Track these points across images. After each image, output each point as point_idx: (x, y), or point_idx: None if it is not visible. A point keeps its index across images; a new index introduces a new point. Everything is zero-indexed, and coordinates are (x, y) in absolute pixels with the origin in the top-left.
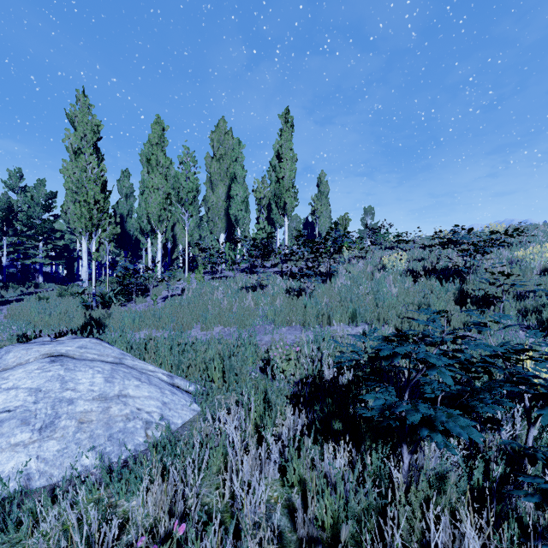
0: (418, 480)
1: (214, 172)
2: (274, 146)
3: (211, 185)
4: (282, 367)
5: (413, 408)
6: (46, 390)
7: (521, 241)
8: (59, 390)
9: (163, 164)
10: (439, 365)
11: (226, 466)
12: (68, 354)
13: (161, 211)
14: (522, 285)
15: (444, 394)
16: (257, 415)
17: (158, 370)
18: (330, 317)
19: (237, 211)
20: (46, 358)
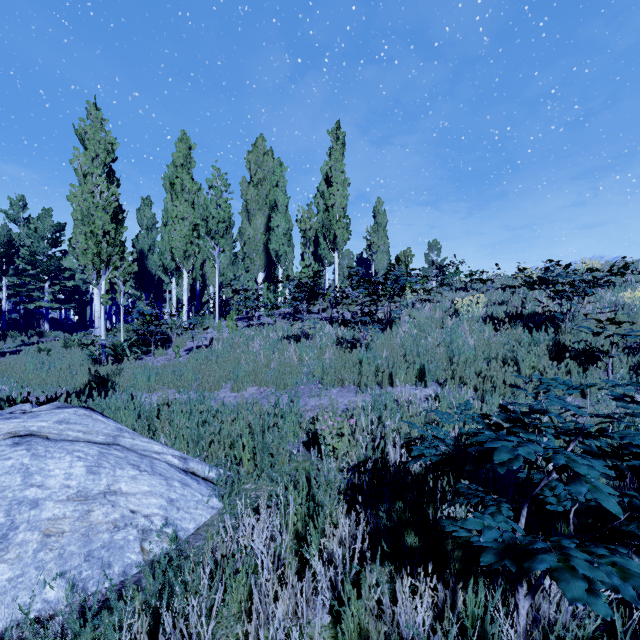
0: (533, 630)
1: (251, 199)
2: (322, 169)
3: (248, 215)
4: (333, 446)
5: (565, 566)
6: (1, 486)
7: (624, 280)
8: (20, 486)
9: (189, 189)
10: (594, 478)
11: (251, 603)
12: (40, 433)
13: (187, 245)
14: (637, 336)
15: (577, 505)
16: (298, 519)
17: (167, 450)
18: (392, 375)
19: (278, 245)
20: (8, 439)
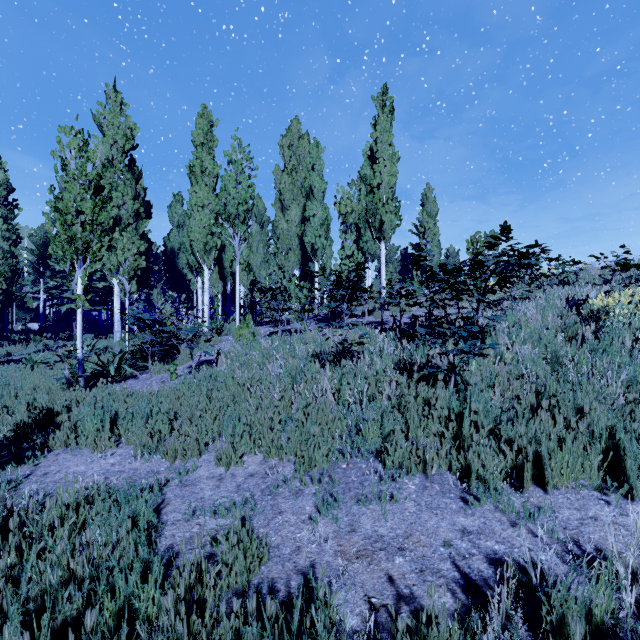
0: None
1: (285, 189)
2: (364, 151)
3: (281, 206)
4: None
5: None
6: None
7: None
8: None
9: (209, 172)
10: None
11: None
12: None
13: (207, 236)
14: None
15: None
16: None
17: None
18: (540, 461)
19: (314, 237)
20: None
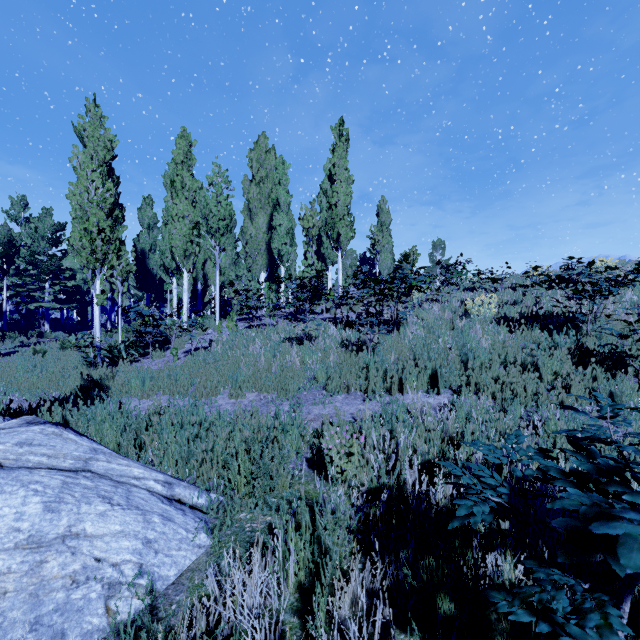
0: None
1: (253, 198)
2: (325, 167)
3: (250, 214)
4: (340, 467)
5: None
6: None
7: None
8: None
9: (189, 187)
10: None
11: None
12: None
13: (187, 244)
14: None
15: None
16: (300, 568)
17: (150, 474)
18: (401, 381)
19: (281, 244)
20: None
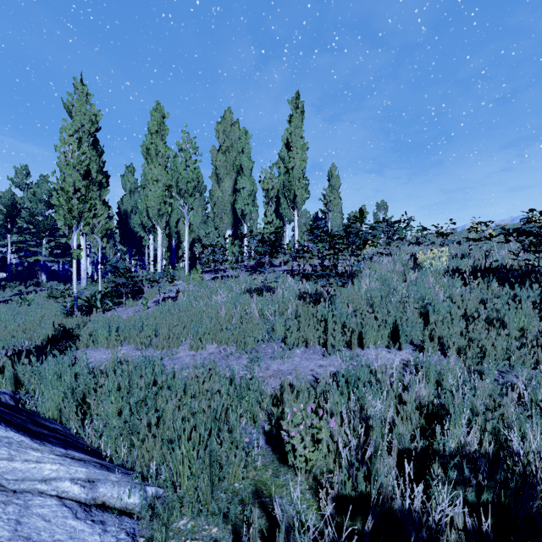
0: None
1: (220, 165)
2: (283, 137)
3: (217, 179)
4: (304, 456)
5: None
6: None
7: None
8: None
9: (162, 154)
10: None
11: None
12: None
13: (160, 204)
14: None
15: None
16: None
17: (66, 471)
18: (361, 335)
19: (244, 205)
20: None
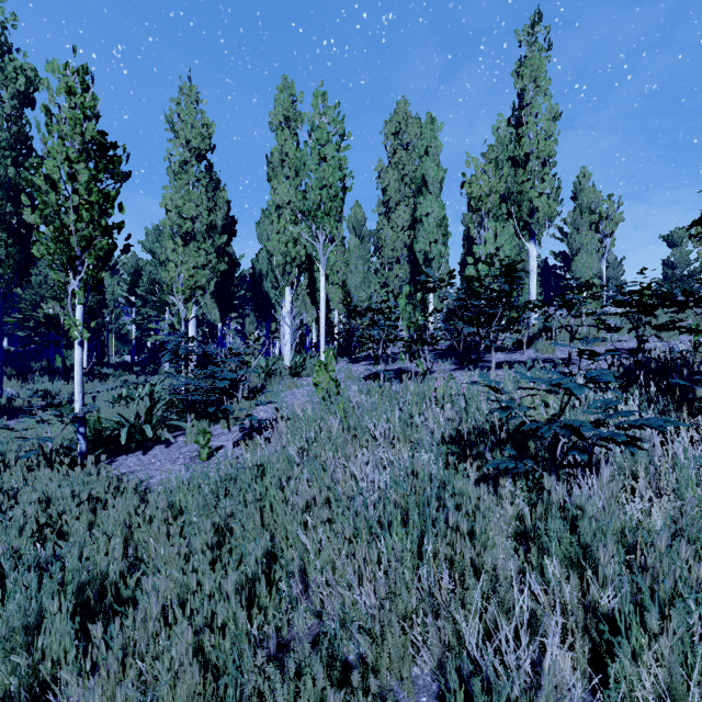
0: None
1: (389, 187)
2: (494, 129)
3: (385, 210)
4: None
5: None
6: None
7: None
8: None
9: (291, 160)
10: None
11: None
12: None
13: (287, 244)
14: None
15: None
16: None
17: None
18: None
19: (428, 243)
20: None
